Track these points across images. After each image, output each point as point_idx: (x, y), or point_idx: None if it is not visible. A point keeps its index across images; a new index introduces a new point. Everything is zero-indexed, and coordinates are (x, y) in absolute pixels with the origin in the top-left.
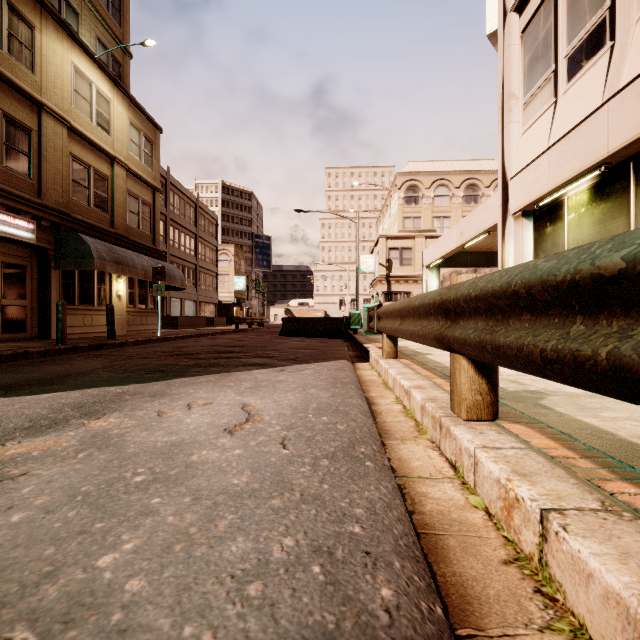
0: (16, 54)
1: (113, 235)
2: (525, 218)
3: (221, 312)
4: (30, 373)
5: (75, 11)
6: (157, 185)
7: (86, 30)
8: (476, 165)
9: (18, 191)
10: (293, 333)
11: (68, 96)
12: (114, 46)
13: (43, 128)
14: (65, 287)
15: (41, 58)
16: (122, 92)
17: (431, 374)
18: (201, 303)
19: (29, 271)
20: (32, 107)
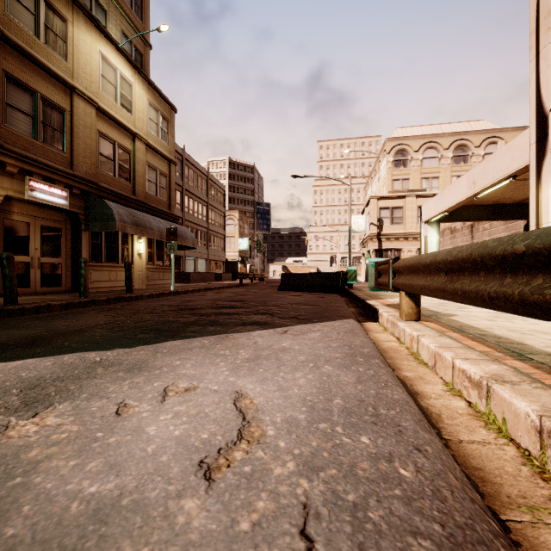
0: (52, 44)
1: (134, 201)
2: None
3: (228, 269)
4: (32, 329)
5: (104, 9)
6: (172, 158)
7: (113, 25)
8: (465, 126)
9: (53, 163)
10: (291, 288)
11: (96, 80)
12: (136, 39)
13: (75, 108)
14: (94, 247)
15: (73, 47)
16: (142, 77)
17: (491, 350)
18: (211, 261)
19: (64, 233)
20: (65, 90)
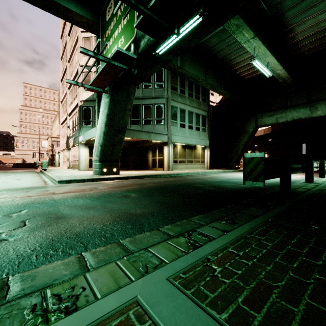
0: None
1: None
2: (62, 151)
3: None
4: None
5: None
6: None
7: None
8: None
9: None
10: (17, 167)
11: None
12: None
13: None
14: None
15: None
16: None
17: None
18: None
19: None
20: None
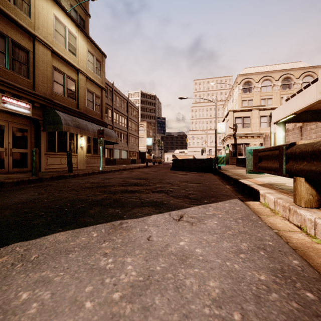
0: (19, 6)
1: (77, 113)
2: None
3: (140, 156)
4: None
5: None
6: (103, 86)
7: (64, 0)
8: (289, 66)
9: (20, 85)
10: (179, 168)
11: (51, 33)
12: (80, 10)
13: (36, 50)
14: (50, 142)
15: (34, 9)
16: (83, 33)
17: None
18: (130, 152)
19: (29, 133)
20: (29, 38)
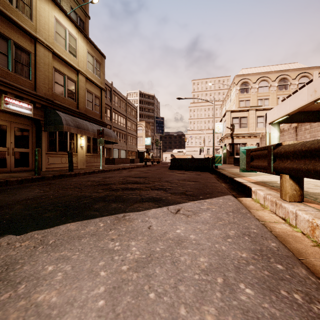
0: (21, 9)
1: (78, 113)
2: None
3: (138, 156)
4: None
5: None
6: (103, 86)
7: (65, 2)
8: (285, 67)
9: (22, 86)
10: (177, 168)
11: (52, 35)
12: (80, 12)
13: (37, 52)
14: (50, 141)
15: (36, 12)
16: (83, 35)
17: None
18: (128, 151)
19: (30, 132)
20: (31, 40)
